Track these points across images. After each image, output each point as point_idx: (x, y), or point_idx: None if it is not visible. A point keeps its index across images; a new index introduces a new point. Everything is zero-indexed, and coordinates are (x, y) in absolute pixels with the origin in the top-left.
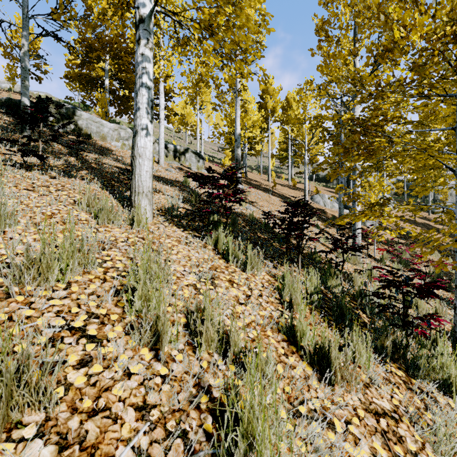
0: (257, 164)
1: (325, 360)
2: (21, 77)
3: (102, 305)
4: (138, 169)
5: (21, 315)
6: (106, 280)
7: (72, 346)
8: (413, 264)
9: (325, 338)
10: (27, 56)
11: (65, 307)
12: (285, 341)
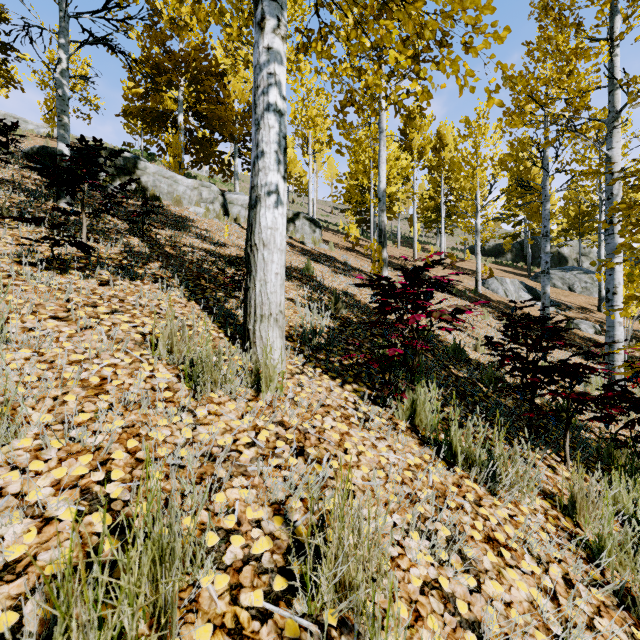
0: (388, 231)
1: None
2: (57, 111)
3: None
4: (260, 271)
5: None
6: (241, 632)
7: None
8: None
9: None
10: (66, 78)
11: None
12: None
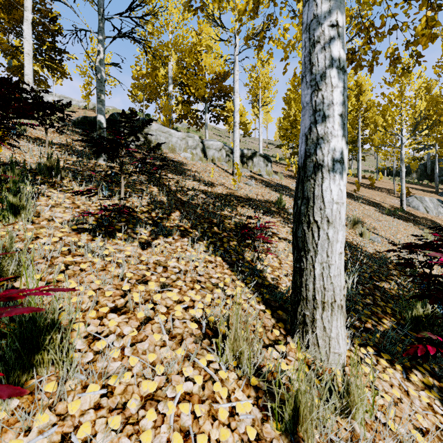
0: None
1: None
2: (97, 91)
3: None
4: (322, 251)
5: None
6: None
7: None
8: None
9: None
10: (103, 65)
11: None
12: None
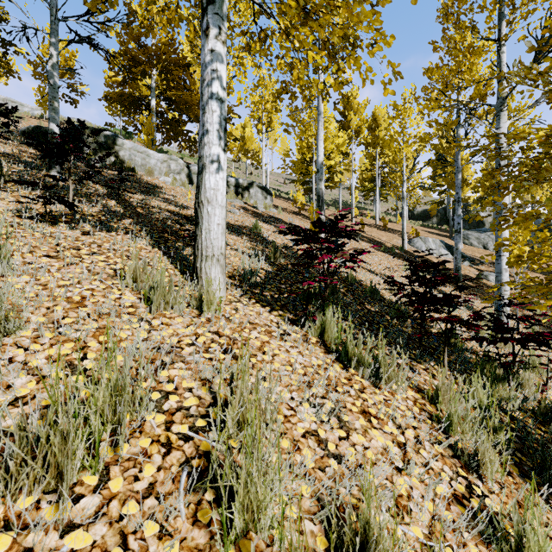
0: (332, 198)
1: None
2: (49, 97)
3: (172, 547)
4: (205, 222)
5: None
6: (170, 445)
7: None
8: None
9: None
10: (56, 70)
11: (96, 551)
12: None
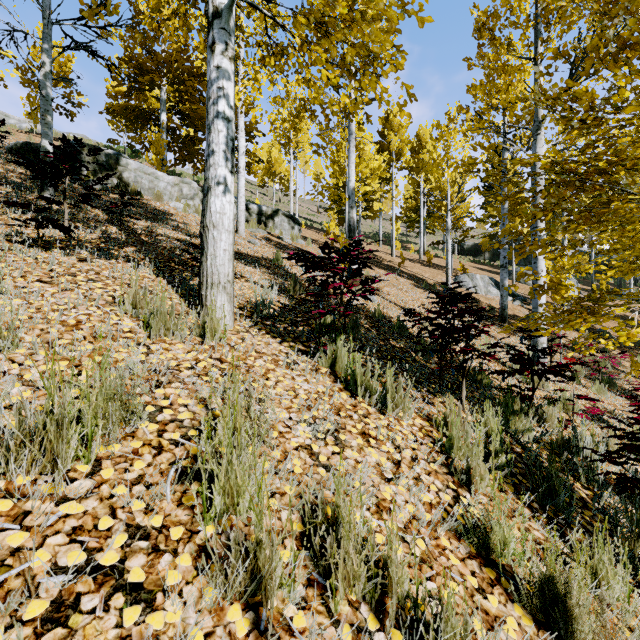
0: (373, 230)
1: (556, 604)
2: (41, 110)
3: (155, 513)
4: (211, 247)
5: (3, 546)
6: (161, 448)
7: (96, 618)
8: (636, 389)
9: (536, 542)
10: (49, 80)
11: (87, 517)
12: (473, 558)
